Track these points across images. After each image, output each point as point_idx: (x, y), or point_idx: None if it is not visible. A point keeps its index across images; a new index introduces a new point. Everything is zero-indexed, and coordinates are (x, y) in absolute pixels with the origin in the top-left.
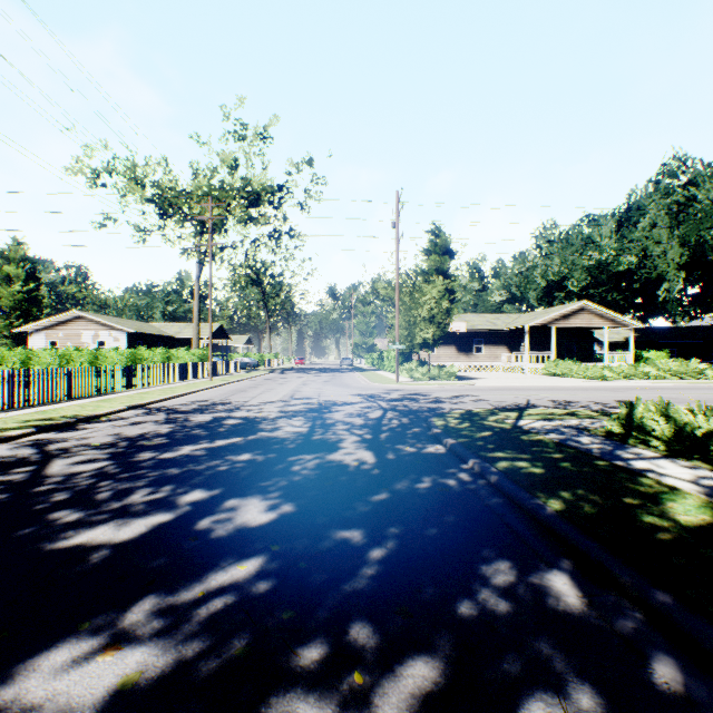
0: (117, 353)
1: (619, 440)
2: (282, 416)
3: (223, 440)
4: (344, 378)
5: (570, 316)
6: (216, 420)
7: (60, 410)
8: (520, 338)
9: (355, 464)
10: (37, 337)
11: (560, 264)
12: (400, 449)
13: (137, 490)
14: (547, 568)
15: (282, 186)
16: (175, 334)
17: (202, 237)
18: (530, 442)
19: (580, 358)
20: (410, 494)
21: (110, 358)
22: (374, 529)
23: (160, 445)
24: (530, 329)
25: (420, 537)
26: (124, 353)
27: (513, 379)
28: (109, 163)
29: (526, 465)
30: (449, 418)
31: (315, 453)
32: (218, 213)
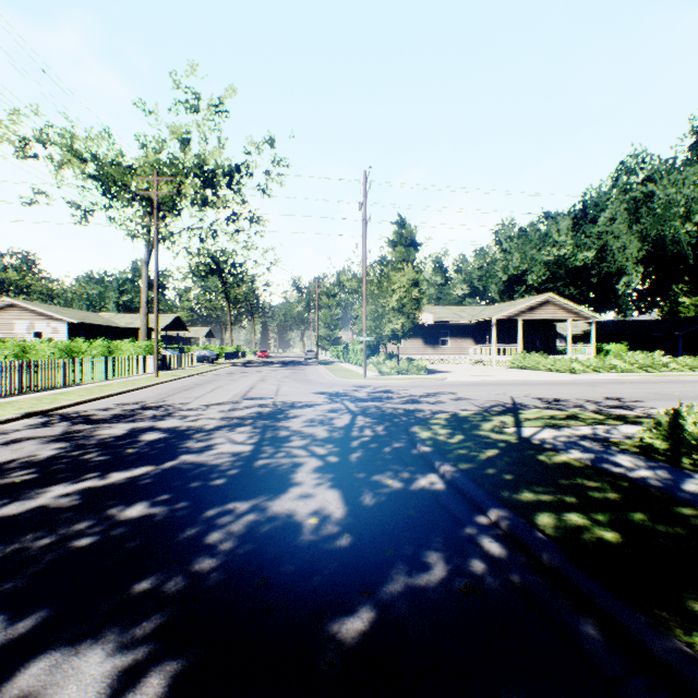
0: (49, 345)
1: (669, 461)
2: (223, 425)
3: (120, 473)
4: (308, 372)
5: (536, 309)
6: (131, 434)
7: None
8: (486, 330)
9: (314, 521)
10: None
11: (521, 259)
12: (380, 484)
13: None
14: None
15: (240, 166)
16: (126, 325)
17: (152, 219)
18: (558, 469)
19: (544, 350)
20: (413, 609)
21: (41, 350)
22: None
23: (14, 485)
24: (496, 321)
25: None
26: (57, 345)
27: (482, 372)
28: (42, 131)
29: (583, 520)
30: (435, 426)
31: (253, 498)
32: (168, 190)
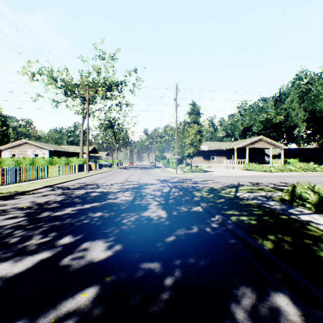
0: (43, 160)
1: (289, 203)
2: (120, 191)
3: (88, 204)
4: (151, 171)
5: (255, 143)
6: (87, 193)
7: (8, 188)
8: (232, 153)
9: (156, 218)
10: (5, 152)
11: (249, 119)
12: (179, 209)
13: (34, 236)
14: (273, 291)
15: (122, 82)
16: (72, 151)
17: (84, 105)
18: (245, 205)
19: (259, 162)
20: (186, 237)
21: (40, 162)
22: (167, 262)
23: (55, 207)
24: (236, 149)
25: (194, 268)
26: (46, 160)
27: (229, 172)
28: (40, 69)
29: (246, 218)
30: (202, 191)
31: (135, 212)
32: (92, 93)
